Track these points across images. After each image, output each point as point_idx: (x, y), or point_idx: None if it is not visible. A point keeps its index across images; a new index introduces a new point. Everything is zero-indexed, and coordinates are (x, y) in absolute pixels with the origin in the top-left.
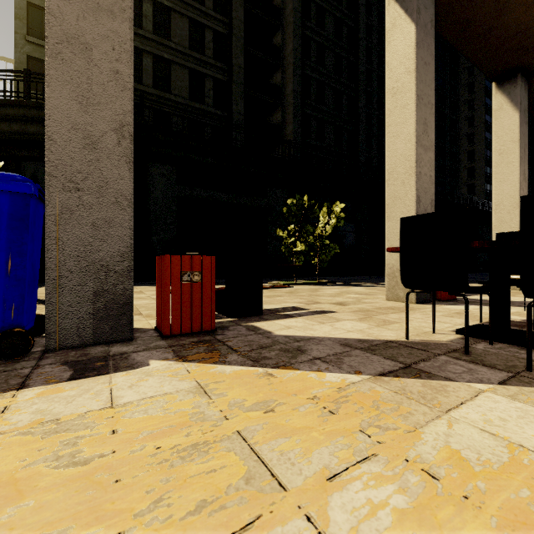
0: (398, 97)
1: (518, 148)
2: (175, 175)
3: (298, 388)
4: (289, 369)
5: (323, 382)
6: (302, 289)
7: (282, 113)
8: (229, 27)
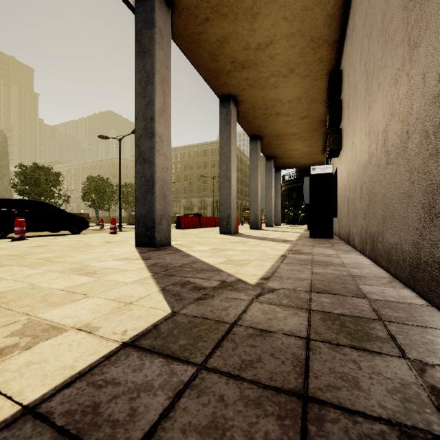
0: None
1: None
2: None
3: None
4: None
5: None
6: None
7: None
8: None
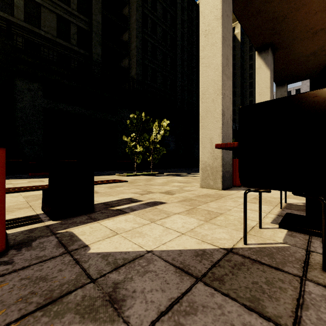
0: (209, 37)
1: (269, 92)
2: (42, 91)
3: None
4: None
5: None
6: (140, 179)
7: (129, 60)
8: None
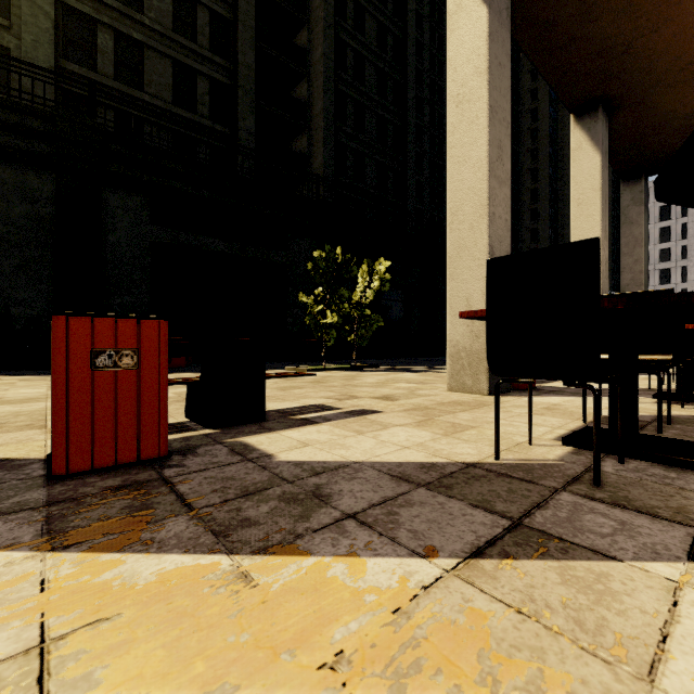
0: (465, 107)
1: (599, 199)
2: (148, 210)
3: (301, 623)
4: (289, 553)
5: (360, 592)
6: (333, 376)
7: (308, 138)
8: (233, 10)
